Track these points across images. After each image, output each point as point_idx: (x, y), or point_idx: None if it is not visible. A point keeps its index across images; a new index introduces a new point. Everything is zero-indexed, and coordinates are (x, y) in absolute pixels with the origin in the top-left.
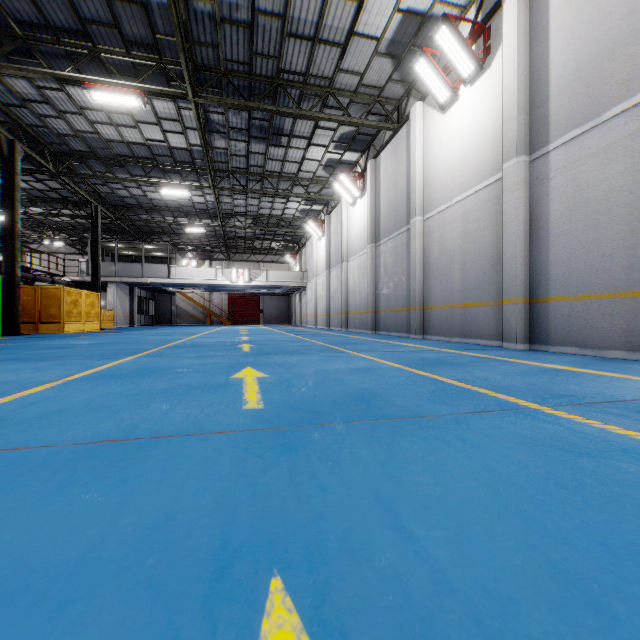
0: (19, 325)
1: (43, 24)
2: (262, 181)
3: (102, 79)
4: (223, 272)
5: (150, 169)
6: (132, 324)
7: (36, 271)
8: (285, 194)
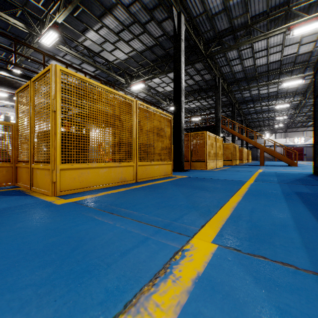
0: None
1: (266, 96)
2: None
3: (278, 103)
4: (289, 139)
5: (270, 112)
6: None
7: None
8: None
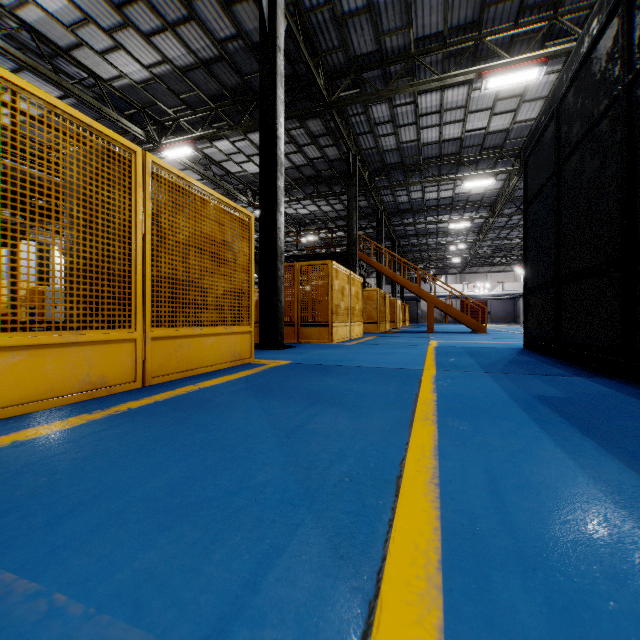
0: None
1: (436, 205)
2: (512, 229)
3: (455, 219)
4: (468, 286)
5: (440, 235)
6: None
7: None
8: None
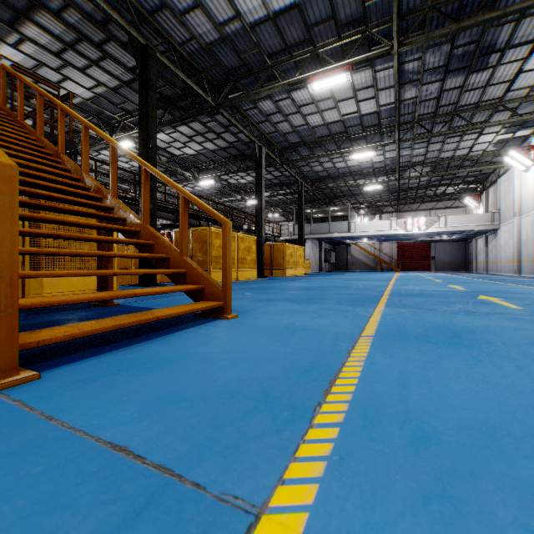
0: (263, 270)
1: (283, 48)
2: (451, 120)
3: (319, 70)
4: (397, 222)
5: (341, 142)
6: (320, 270)
7: (266, 234)
8: (483, 125)
